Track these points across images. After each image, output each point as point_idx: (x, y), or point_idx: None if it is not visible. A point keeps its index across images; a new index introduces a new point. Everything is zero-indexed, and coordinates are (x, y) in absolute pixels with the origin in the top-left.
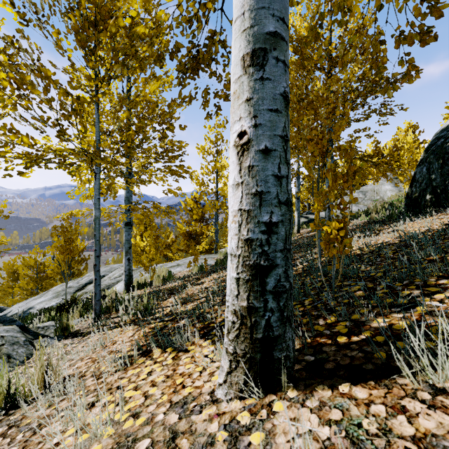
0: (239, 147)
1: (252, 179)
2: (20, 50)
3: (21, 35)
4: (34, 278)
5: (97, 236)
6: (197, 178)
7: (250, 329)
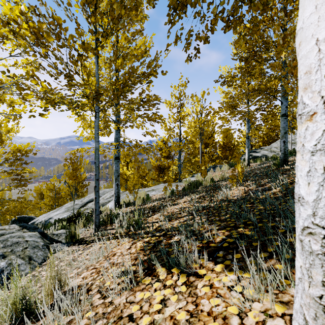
0: None
1: None
2: (40, 15)
3: (40, 1)
4: (53, 198)
5: (97, 163)
6: (165, 125)
7: None
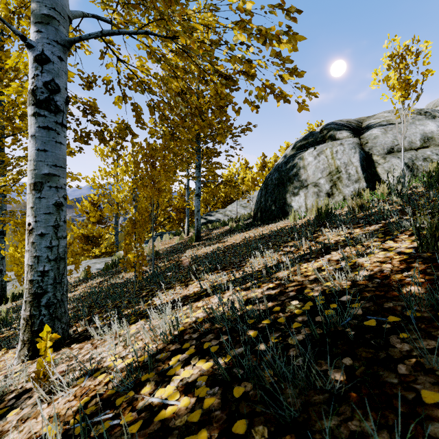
0: (28, 231)
1: (34, 249)
2: None
3: None
4: None
5: None
6: (94, 181)
7: (31, 326)
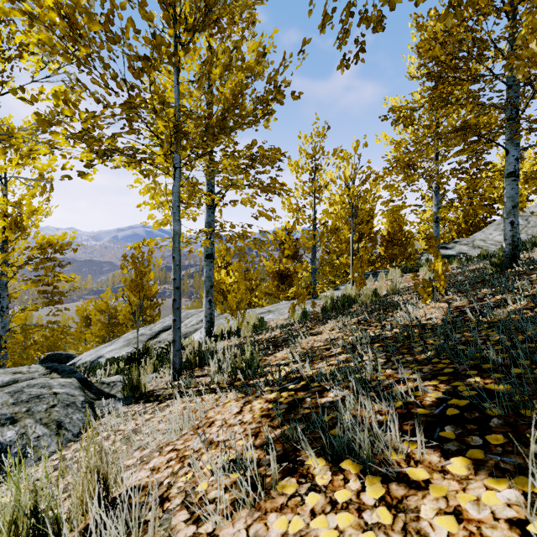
0: None
1: None
2: None
3: None
4: (106, 324)
5: (177, 259)
6: (290, 202)
7: None
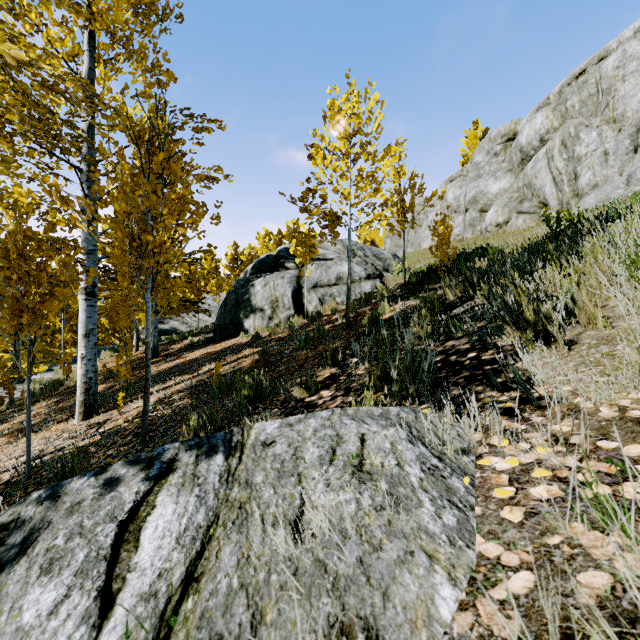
0: (81, 358)
1: (86, 367)
2: None
3: None
4: None
5: None
6: None
7: (85, 404)
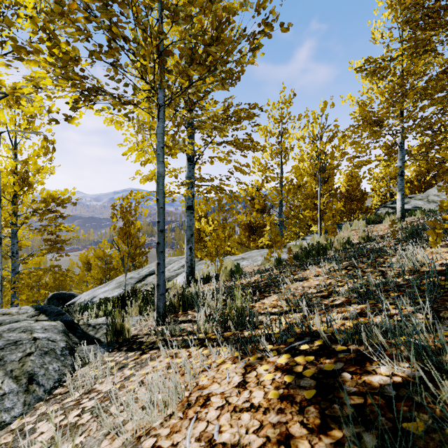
0: None
1: None
2: None
3: None
4: (103, 269)
5: (161, 201)
6: (260, 162)
7: None
